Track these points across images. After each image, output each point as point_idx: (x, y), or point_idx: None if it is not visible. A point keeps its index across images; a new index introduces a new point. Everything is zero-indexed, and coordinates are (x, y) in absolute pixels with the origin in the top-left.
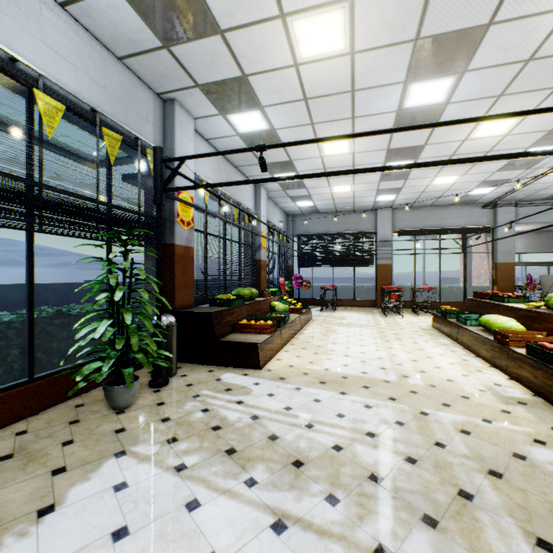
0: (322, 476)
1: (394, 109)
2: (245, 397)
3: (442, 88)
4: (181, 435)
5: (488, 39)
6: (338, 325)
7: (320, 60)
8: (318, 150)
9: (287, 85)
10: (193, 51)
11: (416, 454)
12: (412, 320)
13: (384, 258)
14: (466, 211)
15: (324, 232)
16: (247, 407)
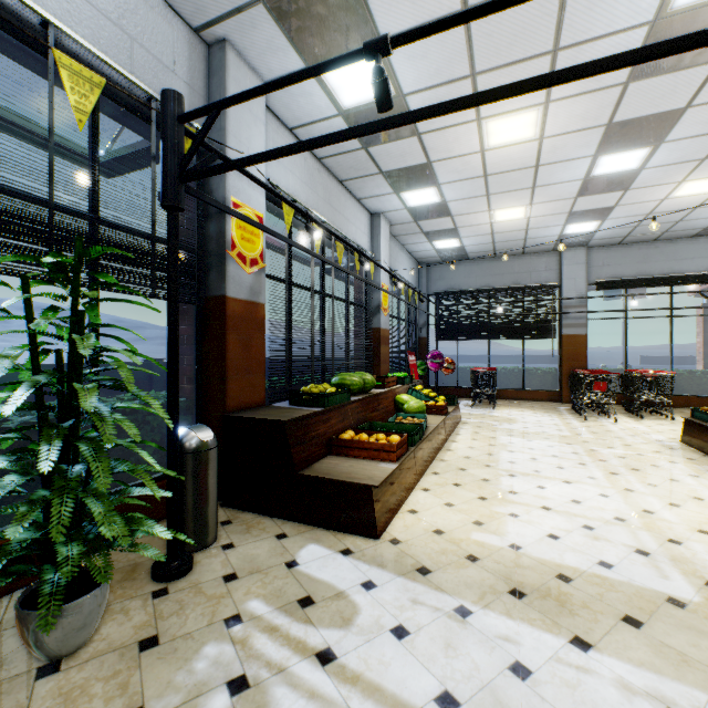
0: None
1: (647, 16)
2: (340, 638)
3: None
4: None
5: None
6: (507, 434)
7: None
8: (478, 137)
9: None
10: None
11: None
12: (635, 427)
13: (573, 326)
14: None
15: (475, 288)
16: (341, 682)
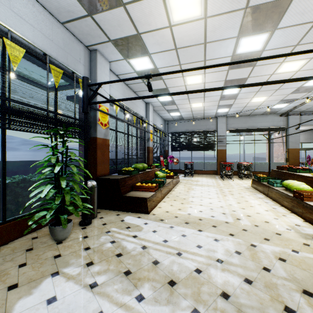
0: (189, 293)
1: (230, 54)
2: (138, 233)
3: (261, 40)
4: (96, 260)
5: (292, 7)
6: (195, 185)
7: (185, 23)
8: (183, 81)
9: (164, 40)
10: (106, 18)
11: (251, 276)
12: (239, 182)
13: (221, 146)
14: (270, 118)
15: (186, 131)
16: (139, 240)
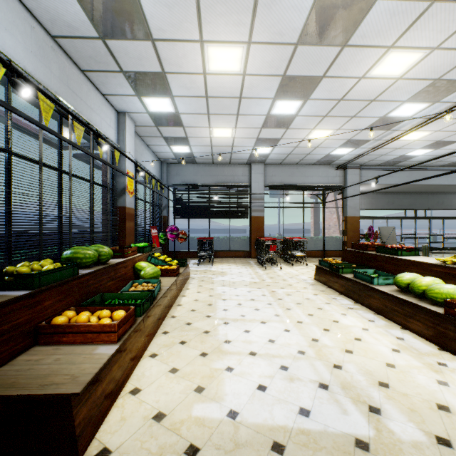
0: None
1: None
2: None
3: None
4: None
5: None
6: (221, 284)
7: None
8: (201, 59)
9: None
10: None
11: None
12: (291, 271)
13: (257, 211)
14: (324, 171)
15: (201, 183)
16: None
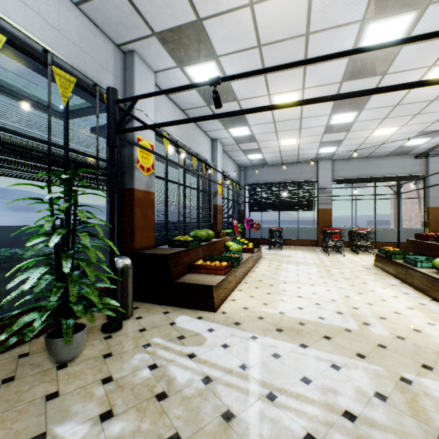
0: None
1: None
2: (198, 349)
3: (401, 27)
4: (118, 406)
5: None
6: (286, 263)
7: None
8: (269, 103)
9: (241, 30)
10: None
11: None
12: (353, 258)
13: (324, 203)
14: (399, 161)
15: (271, 181)
16: (199, 363)
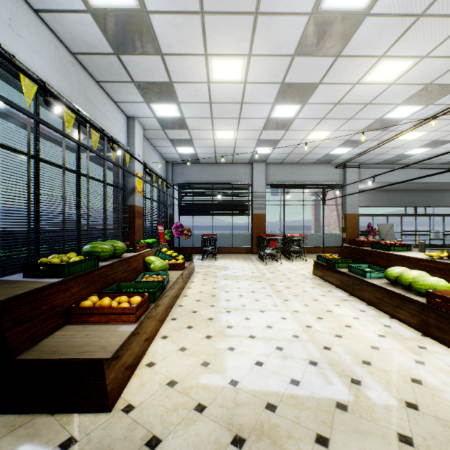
0: None
1: (308, 8)
2: None
3: None
4: None
5: None
6: (224, 278)
7: None
8: (205, 70)
9: None
10: None
11: None
12: (291, 266)
13: (259, 208)
14: (323, 169)
15: (204, 182)
16: None
